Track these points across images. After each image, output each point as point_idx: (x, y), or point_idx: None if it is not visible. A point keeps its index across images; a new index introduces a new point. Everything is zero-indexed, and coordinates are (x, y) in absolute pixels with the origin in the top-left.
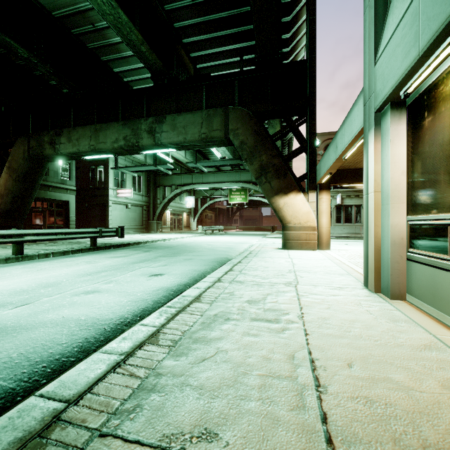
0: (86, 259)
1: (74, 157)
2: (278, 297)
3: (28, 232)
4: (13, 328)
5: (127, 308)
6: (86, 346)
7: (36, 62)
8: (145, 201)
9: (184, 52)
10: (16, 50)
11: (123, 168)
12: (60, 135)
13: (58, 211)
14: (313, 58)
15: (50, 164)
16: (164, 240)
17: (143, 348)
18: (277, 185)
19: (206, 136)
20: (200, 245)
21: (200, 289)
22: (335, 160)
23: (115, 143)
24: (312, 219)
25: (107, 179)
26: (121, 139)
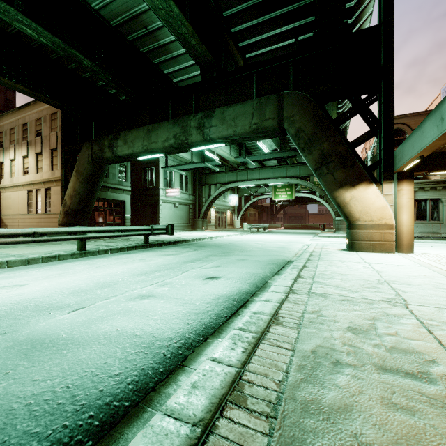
0: (140, 256)
1: (129, 159)
2: (394, 326)
3: (90, 229)
4: (65, 341)
5: (187, 323)
6: (142, 381)
7: (97, 71)
8: (191, 200)
9: (232, 43)
10: (81, 62)
11: (172, 167)
12: (117, 138)
13: (116, 210)
14: (390, 20)
15: (109, 168)
16: (211, 237)
17: (226, 413)
18: (342, 177)
19: (257, 127)
20: (249, 243)
21: (272, 303)
22: (437, 137)
23: (166, 142)
24: (389, 216)
25: (157, 180)
26: (171, 137)
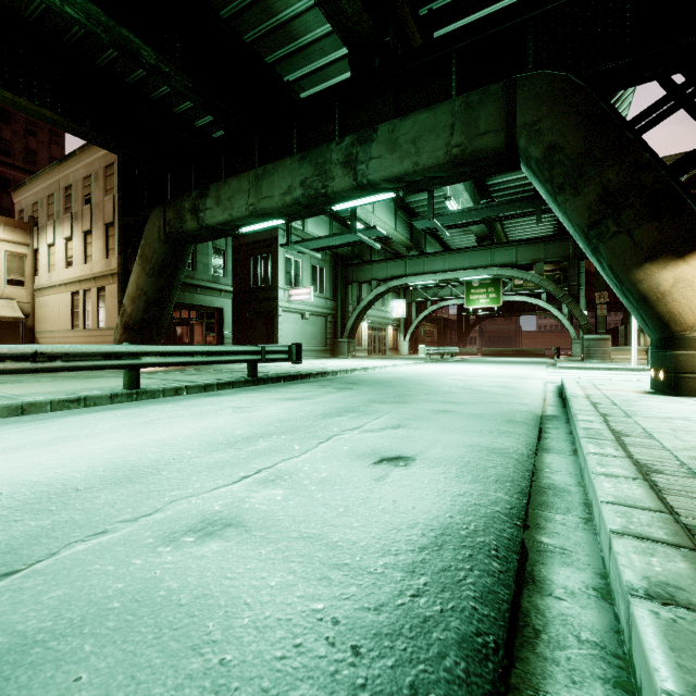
0: (237, 401)
1: (225, 232)
2: None
3: (147, 349)
4: None
5: None
6: None
7: (168, 73)
8: (329, 307)
9: (408, 9)
10: (139, 54)
11: (299, 243)
12: (205, 196)
13: (208, 323)
14: None
15: (198, 254)
16: (365, 369)
17: None
18: (652, 238)
19: (462, 151)
20: (438, 379)
21: None
22: None
23: (287, 195)
24: None
25: (275, 274)
26: (296, 186)
